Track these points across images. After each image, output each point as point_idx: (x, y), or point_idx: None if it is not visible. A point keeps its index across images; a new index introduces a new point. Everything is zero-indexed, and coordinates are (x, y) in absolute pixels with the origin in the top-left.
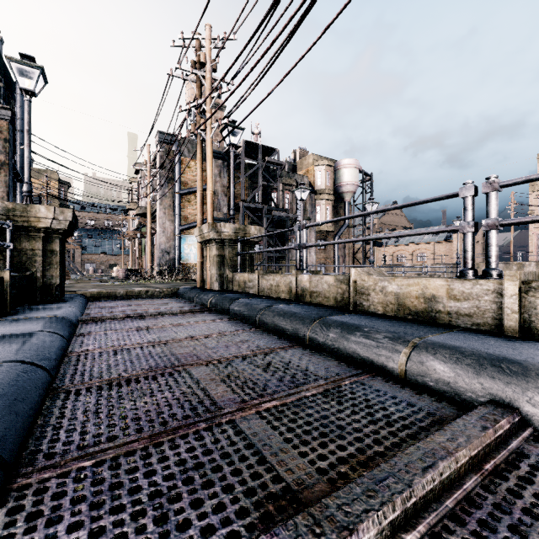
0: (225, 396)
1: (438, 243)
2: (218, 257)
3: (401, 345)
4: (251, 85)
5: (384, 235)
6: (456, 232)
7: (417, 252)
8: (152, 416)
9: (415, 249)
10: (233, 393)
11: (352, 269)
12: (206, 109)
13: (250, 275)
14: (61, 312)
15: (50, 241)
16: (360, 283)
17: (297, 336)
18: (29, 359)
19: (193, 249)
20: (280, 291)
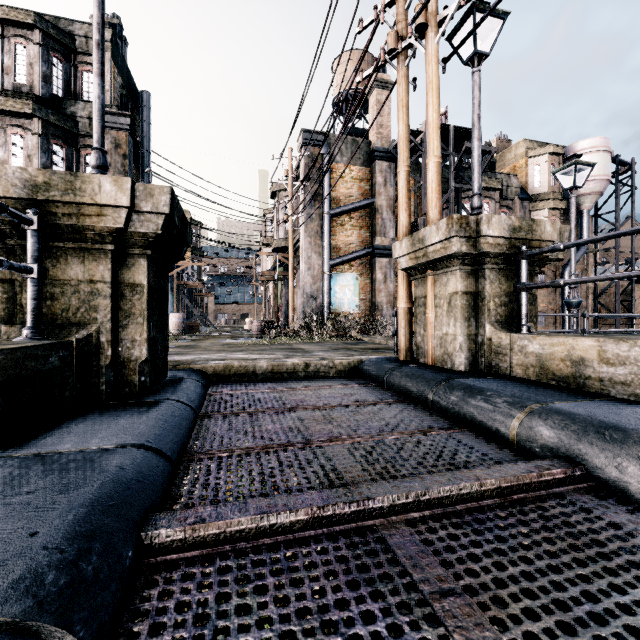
0: None
1: None
2: (464, 296)
3: None
4: None
5: None
6: None
7: None
8: None
9: None
10: None
11: None
12: None
13: (614, 345)
14: (71, 520)
15: (128, 263)
16: None
17: None
18: None
19: (347, 293)
20: None
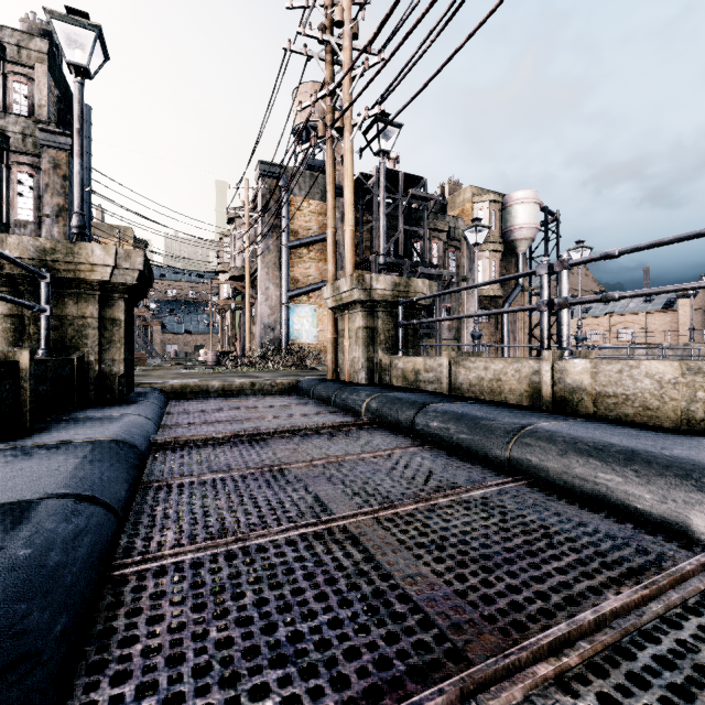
0: None
1: (652, 314)
2: (365, 330)
3: None
4: (430, 33)
5: None
6: (682, 297)
7: (618, 326)
8: None
9: (615, 323)
10: None
11: None
12: (343, 96)
13: (429, 360)
14: (120, 427)
15: (109, 304)
16: None
17: (687, 523)
18: None
19: (305, 324)
20: (505, 390)
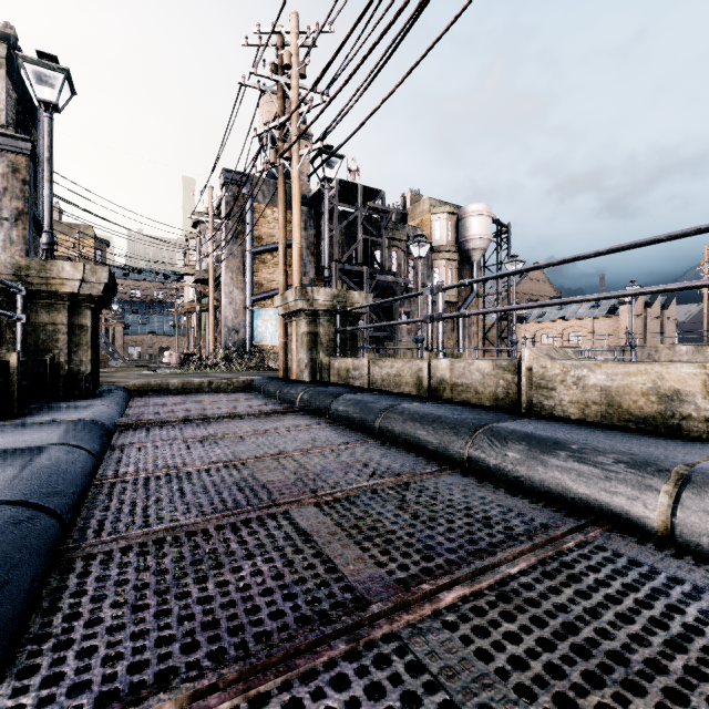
0: (363, 571)
1: (598, 319)
2: (309, 335)
3: (655, 478)
4: (357, 90)
5: (577, 297)
6: (623, 304)
7: (568, 330)
8: (240, 618)
9: (566, 327)
10: (377, 565)
11: (525, 350)
12: (292, 129)
13: (356, 361)
14: (91, 412)
15: (77, 312)
16: (537, 371)
17: (448, 453)
18: (27, 496)
19: (269, 327)
20: (403, 384)
